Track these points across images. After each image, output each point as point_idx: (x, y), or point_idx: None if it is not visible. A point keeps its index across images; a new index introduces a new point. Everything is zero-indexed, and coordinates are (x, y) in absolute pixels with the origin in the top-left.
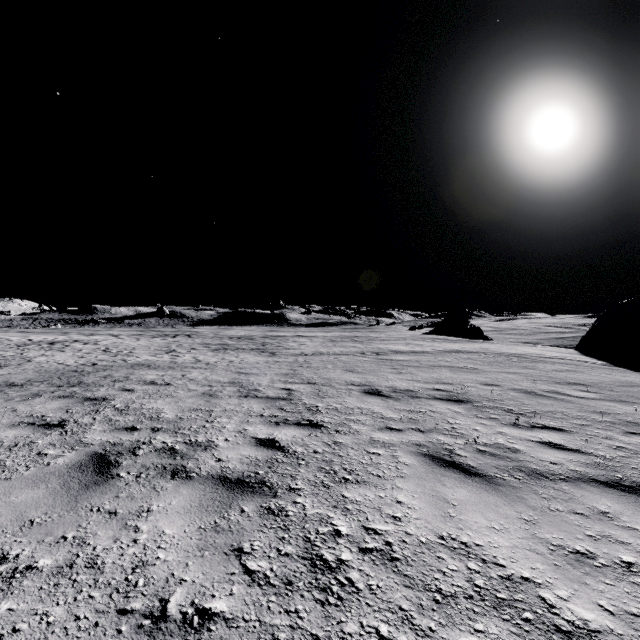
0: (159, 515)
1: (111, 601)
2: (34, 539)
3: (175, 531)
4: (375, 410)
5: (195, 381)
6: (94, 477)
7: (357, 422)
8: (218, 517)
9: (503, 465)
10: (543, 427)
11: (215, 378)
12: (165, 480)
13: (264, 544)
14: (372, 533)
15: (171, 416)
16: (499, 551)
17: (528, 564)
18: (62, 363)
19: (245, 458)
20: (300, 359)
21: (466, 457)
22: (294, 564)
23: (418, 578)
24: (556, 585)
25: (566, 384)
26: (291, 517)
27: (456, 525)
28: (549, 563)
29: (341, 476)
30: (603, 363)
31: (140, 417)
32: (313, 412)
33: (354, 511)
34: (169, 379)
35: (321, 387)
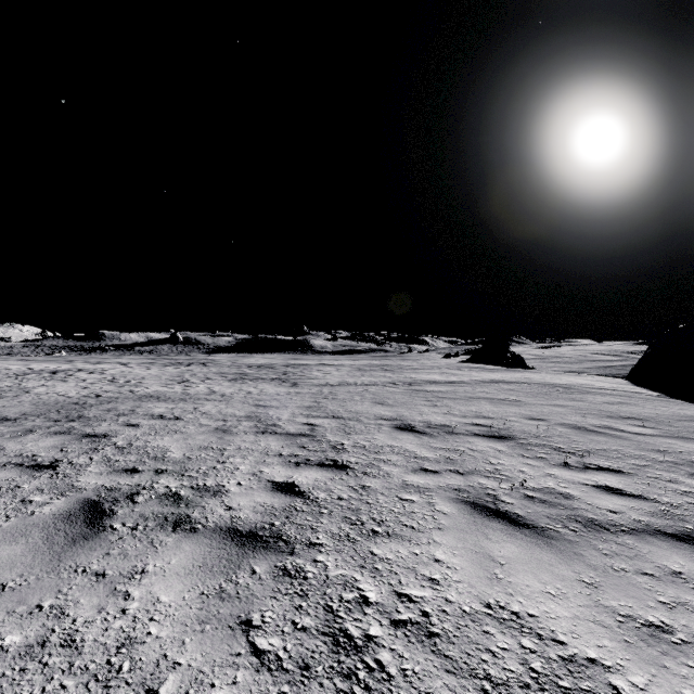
0: (155, 577)
1: (87, 692)
2: (3, 609)
3: (172, 598)
4: (408, 448)
5: (208, 415)
6: (83, 529)
7: (388, 462)
8: (224, 580)
9: (555, 514)
10: (597, 468)
11: (230, 411)
12: (165, 533)
13: (277, 615)
14: (406, 600)
15: (178, 455)
16: (558, 623)
17: (593, 641)
18: (63, 394)
19: (259, 506)
20: (325, 390)
21: (512, 504)
22: (312, 642)
23: (462, 660)
24: (629, 669)
25: (619, 418)
26: (310, 580)
27: (505, 590)
28: (618, 639)
29: (369, 528)
30: (658, 394)
31: (143, 457)
32: (338, 451)
33: (384, 572)
34: (179, 413)
35: (347, 422)
